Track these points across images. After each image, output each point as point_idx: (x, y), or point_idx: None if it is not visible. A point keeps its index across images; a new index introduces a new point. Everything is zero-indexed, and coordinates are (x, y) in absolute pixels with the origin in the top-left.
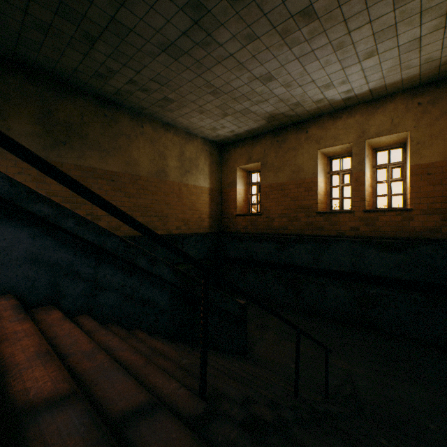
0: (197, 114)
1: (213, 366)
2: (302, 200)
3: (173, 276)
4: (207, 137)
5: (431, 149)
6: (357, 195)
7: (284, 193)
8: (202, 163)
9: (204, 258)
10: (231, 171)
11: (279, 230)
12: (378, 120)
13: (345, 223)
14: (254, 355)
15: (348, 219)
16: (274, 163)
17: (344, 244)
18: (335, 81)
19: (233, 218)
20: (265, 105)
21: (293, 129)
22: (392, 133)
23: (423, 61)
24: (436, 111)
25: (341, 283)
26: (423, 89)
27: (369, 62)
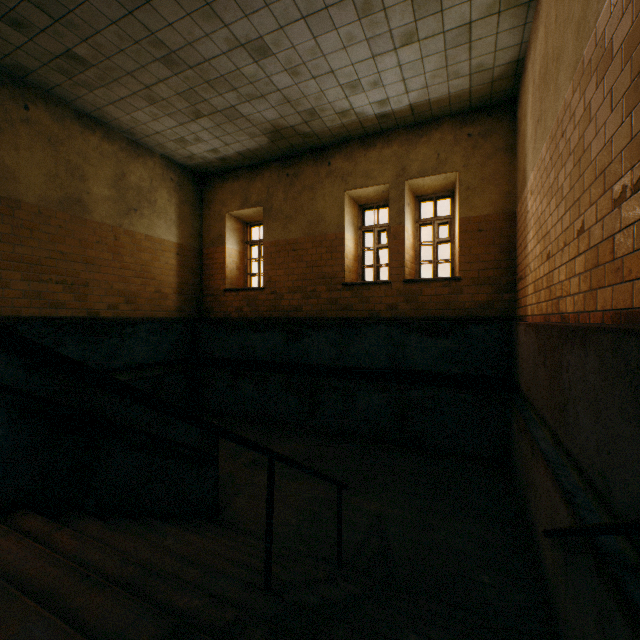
0: (144, 105)
1: (64, 563)
2: (323, 265)
3: (20, 372)
4: (172, 156)
5: (483, 198)
6: (396, 258)
7: (298, 256)
8: (163, 200)
9: (167, 360)
10: (217, 219)
11: (290, 312)
12: (421, 153)
13: (380, 299)
14: (232, 514)
15: (385, 293)
16: (282, 208)
17: (379, 328)
18: (364, 79)
19: (220, 295)
20: (263, 105)
21: (311, 158)
22: (439, 173)
23: (474, 68)
24: (489, 147)
25: (375, 386)
26: (474, 115)
27: (408, 53)
